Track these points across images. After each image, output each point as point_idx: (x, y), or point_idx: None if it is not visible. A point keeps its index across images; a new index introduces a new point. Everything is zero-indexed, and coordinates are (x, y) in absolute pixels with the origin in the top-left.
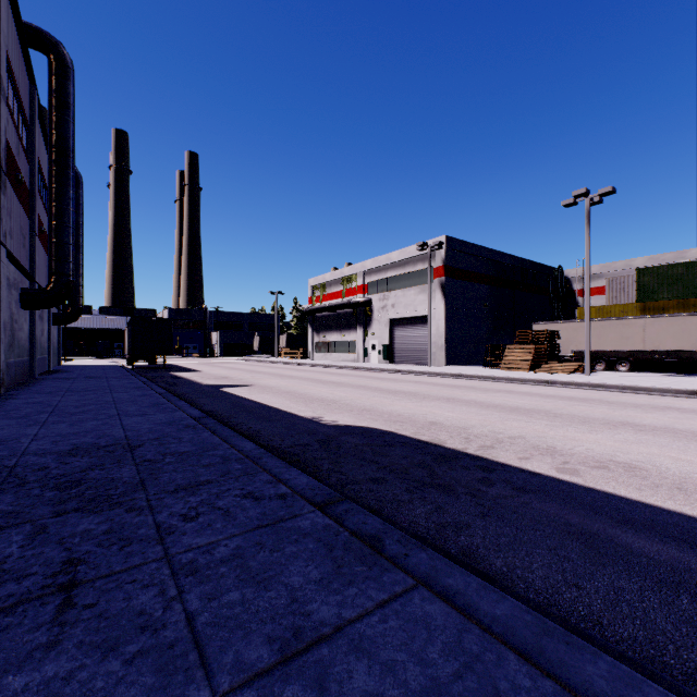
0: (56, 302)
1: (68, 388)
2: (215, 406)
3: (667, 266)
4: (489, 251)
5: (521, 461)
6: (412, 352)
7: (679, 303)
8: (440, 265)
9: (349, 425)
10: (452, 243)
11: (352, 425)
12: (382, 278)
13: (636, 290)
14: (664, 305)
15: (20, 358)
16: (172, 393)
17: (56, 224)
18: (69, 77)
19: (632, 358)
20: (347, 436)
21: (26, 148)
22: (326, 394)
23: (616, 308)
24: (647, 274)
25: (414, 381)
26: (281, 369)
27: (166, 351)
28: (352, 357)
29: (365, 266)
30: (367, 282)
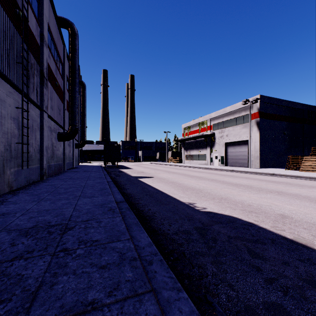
0: (71, 137)
1: (71, 176)
2: (133, 190)
3: None
4: (287, 101)
5: None
6: (238, 160)
7: None
8: (256, 111)
9: (215, 212)
10: (263, 99)
11: (218, 212)
12: (220, 121)
13: None
14: None
15: (57, 162)
16: (115, 181)
17: (71, 103)
18: (76, 37)
19: None
20: (218, 225)
21: (61, 72)
22: (194, 185)
23: None
24: None
25: (244, 177)
26: (169, 168)
27: (117, 159)
28: (204, 162)
29: (211, 116)
30: (212, 124)
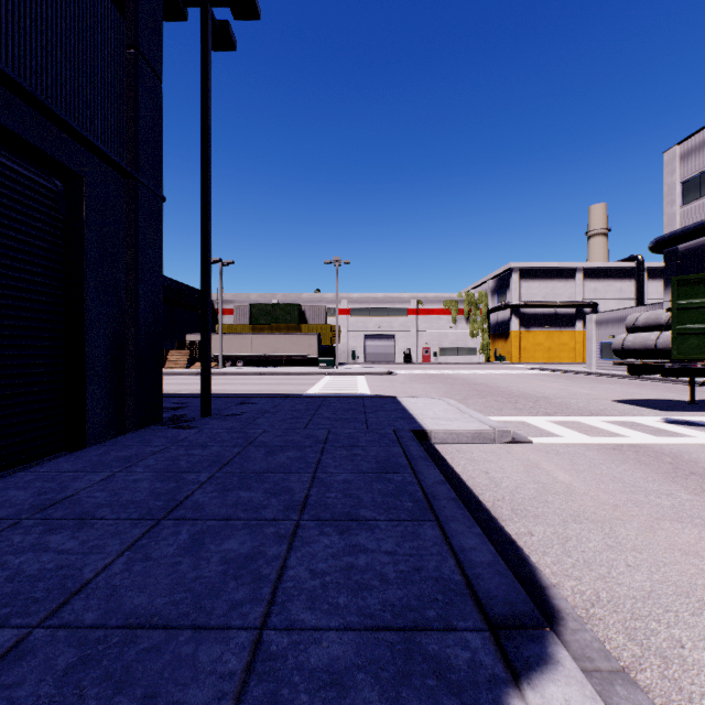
0: None
1: None
2: None
3: (264, 304)
4: None
5: (191, 392)
6: None
7: (269, 326)
8: None
9: None
10: None
11: None
12: None
13: (250, 316)
14: (263, 327)
15: None
16: None
17: None
18: None
19: (245, 359)
20: None
21: None
22: None
23: (240, 327)
24: (255, 308)
25: None
26: None
27: None
28: None
29: None
30: None
